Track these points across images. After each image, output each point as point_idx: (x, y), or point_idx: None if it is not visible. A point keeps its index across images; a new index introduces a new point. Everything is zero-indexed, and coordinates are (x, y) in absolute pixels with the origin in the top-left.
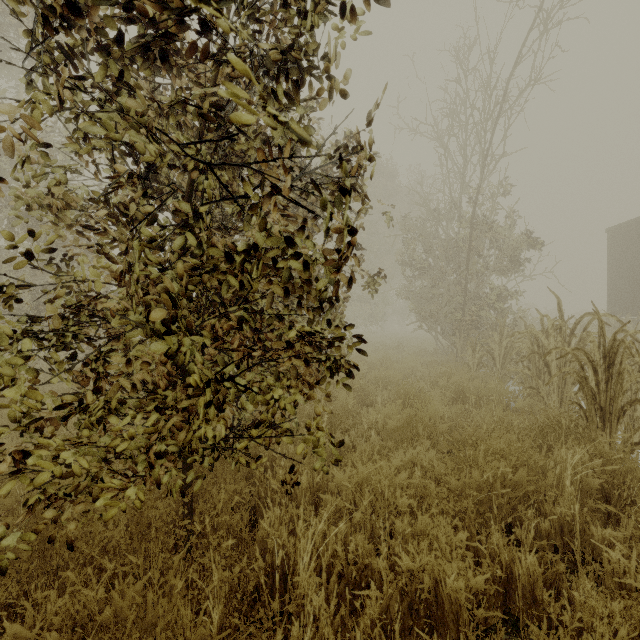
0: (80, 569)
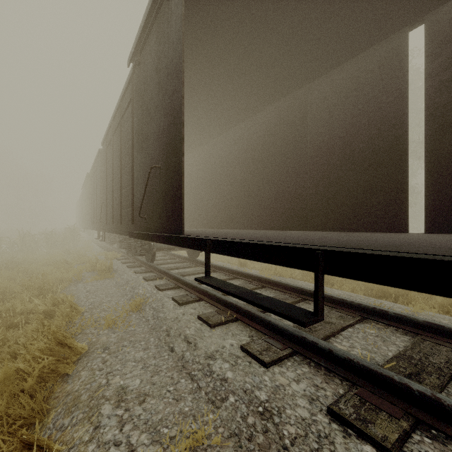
0: None
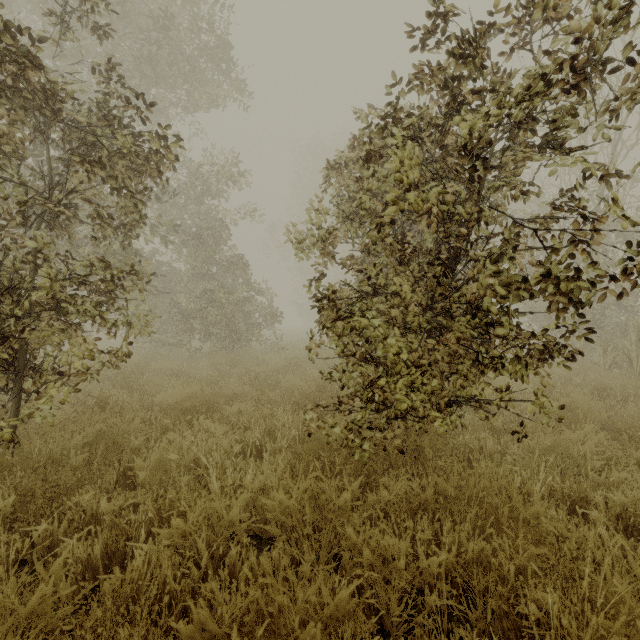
0: (385, 473)
